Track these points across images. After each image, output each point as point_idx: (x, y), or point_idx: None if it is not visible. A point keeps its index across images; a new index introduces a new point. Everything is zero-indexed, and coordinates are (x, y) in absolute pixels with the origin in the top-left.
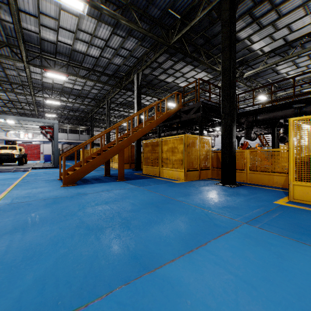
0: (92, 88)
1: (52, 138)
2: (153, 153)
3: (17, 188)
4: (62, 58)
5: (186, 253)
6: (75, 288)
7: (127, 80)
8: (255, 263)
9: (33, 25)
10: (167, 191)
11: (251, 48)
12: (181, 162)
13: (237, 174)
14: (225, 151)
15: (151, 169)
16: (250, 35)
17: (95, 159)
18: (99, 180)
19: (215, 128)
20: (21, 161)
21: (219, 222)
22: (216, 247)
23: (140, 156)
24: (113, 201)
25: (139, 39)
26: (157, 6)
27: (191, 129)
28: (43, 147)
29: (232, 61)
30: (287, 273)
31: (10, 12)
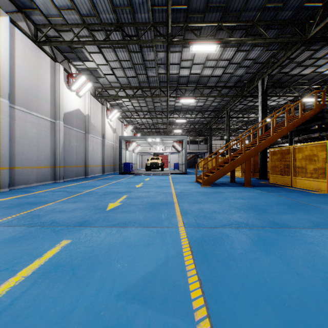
0: (212, 102)
1: (181, 150)
2: (282, 161)
3: (175, 185)
4: (192, 84)
5: (314, 228)
6: (244, 223)
7: (249, 86)
8: None
9: (175, 70)
10: (300, 198)
11: None
12: (323, 171)
13: None
14: None
15: (280, 179)
16: None
17: (225, 167)
18: (227, 185)
19: None
20: (162, 168)
21: None
22: None
23: (265, 164)
24: (247, 198)
25: (265, 46)
26: (288, 9)
27: None
28: (170, 157)
29: None
30: None
31: (167, 69)
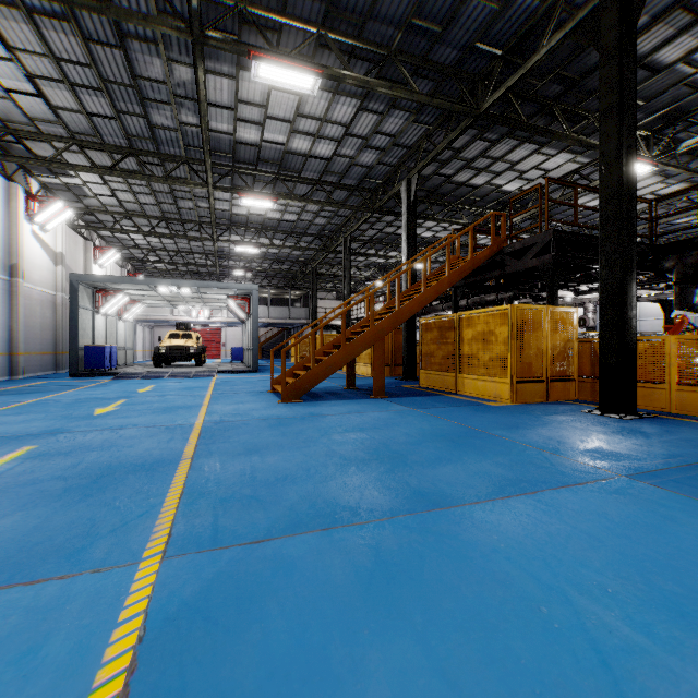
0: (315, 215)
1: (247, 317)
2: (442, 344)
3: (215, 402)
4: (268, 168)
5: (499, 498)
6: (349, 509)
7: (386, 192)
8: (615, 521)
9: (225, 123)
10: (471, 419)
11: (697, 80)
12: (505, 363)
13: (643, 393)
14: (607, 339)
15: (437, 378)
16: (692, 52)
17: (333, 356)
18: (339, 395)
19: (592, 284)
20: (199, 359)
21: (569, 471)
22: (553, 497)
23: (414, 350)
24: (372, 428)
25: (412, 111)
26: (451, 42)
27: (532, 289)
28: (226, 334)
29: (624, 140)
30: (669, 537)
31: (199, 113)
